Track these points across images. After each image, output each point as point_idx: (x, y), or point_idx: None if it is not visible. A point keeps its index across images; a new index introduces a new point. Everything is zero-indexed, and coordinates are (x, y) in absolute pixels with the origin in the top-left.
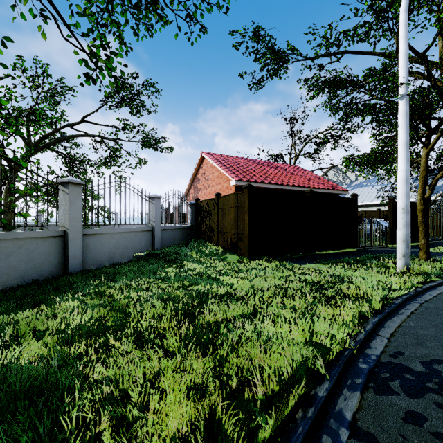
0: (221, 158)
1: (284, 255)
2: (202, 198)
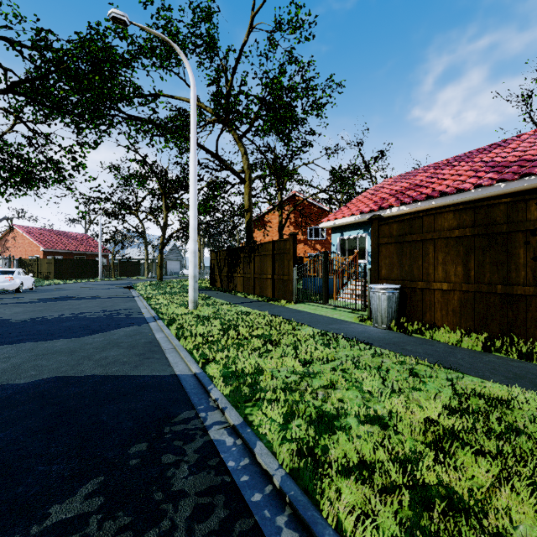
0: (30, 232)
1: (69, 279)
2: (12, 253)
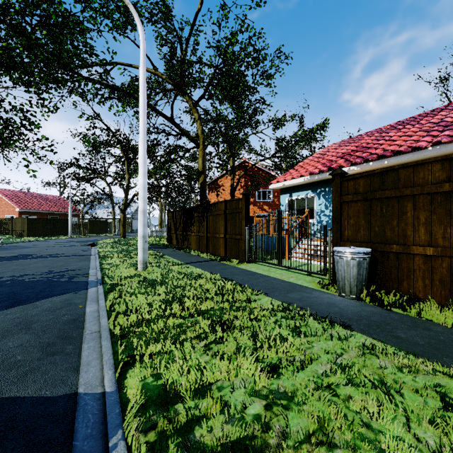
0: (7, 194)
1: (41, 237)
2: None
